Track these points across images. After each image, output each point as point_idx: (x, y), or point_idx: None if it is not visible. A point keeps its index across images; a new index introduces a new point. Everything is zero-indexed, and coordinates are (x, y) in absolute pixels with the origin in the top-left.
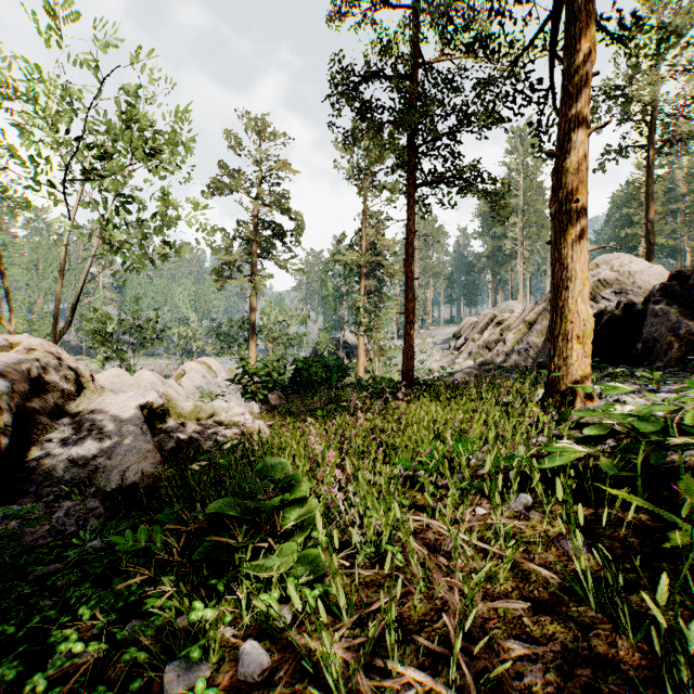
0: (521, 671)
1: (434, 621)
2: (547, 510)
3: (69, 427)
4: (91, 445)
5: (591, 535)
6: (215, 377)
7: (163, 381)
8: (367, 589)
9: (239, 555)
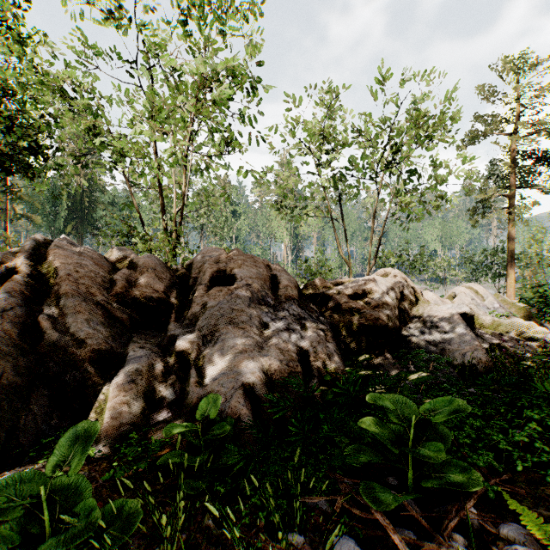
0: None
1: None
2: None
3: (417, 322)
4: (434, 334)
5: None
6: (481, 300)
7: (441, 300)
8: None
9: None
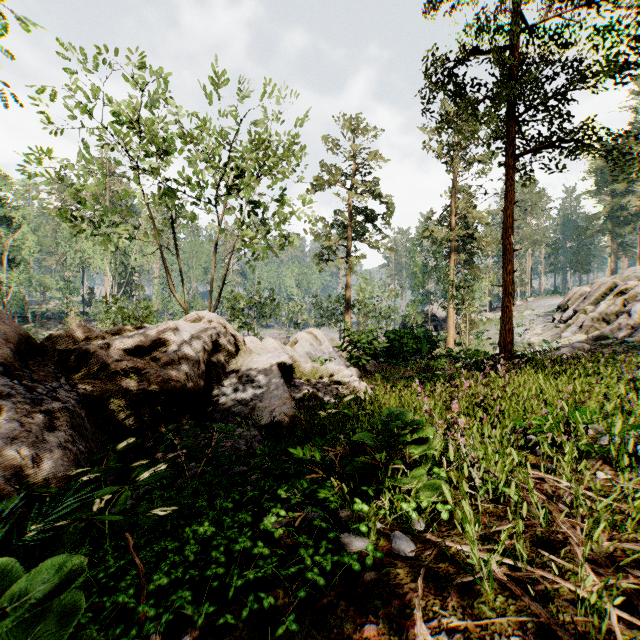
0: None
1: (557, 548)
2: None
3: (233, 377)
4: (248, 391)
5: None
6: (320, 345)
7: (282, 347)
8: (488, 517)
9: (382, 472)
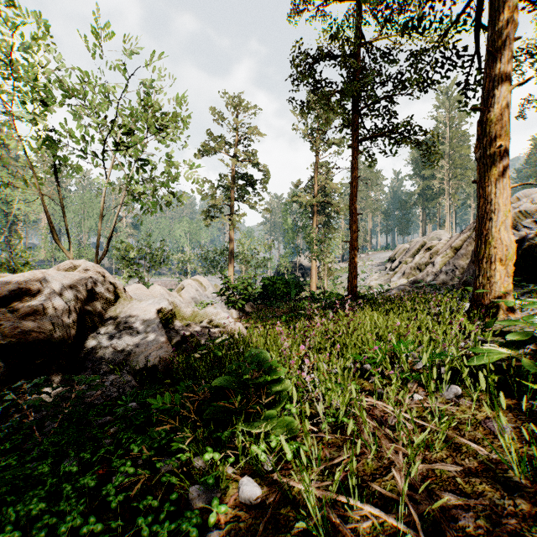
0: (455, 516)
1: (383, 475)
2: (475, 397)
3: (111, 324)
4: (125, 337)
5: (514, 420)
6: (204, 291)
7: (169, 293)
8: (329, 448)
9: (236, 417)
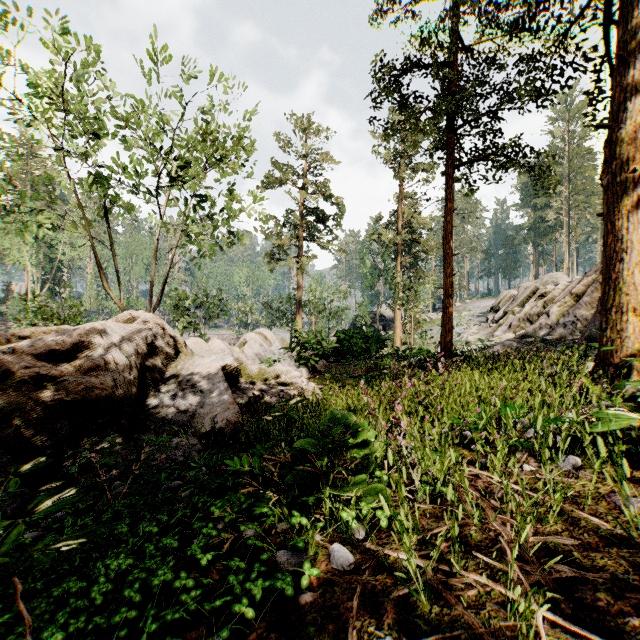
0: (571, 589)
1: (489, 547)
2: (596, 466)
3: (172, 382)
4: (188, 396)
5: None
6: (270, 346)
7: (230, 348)
8: (426, 519)
9: (322, 481)
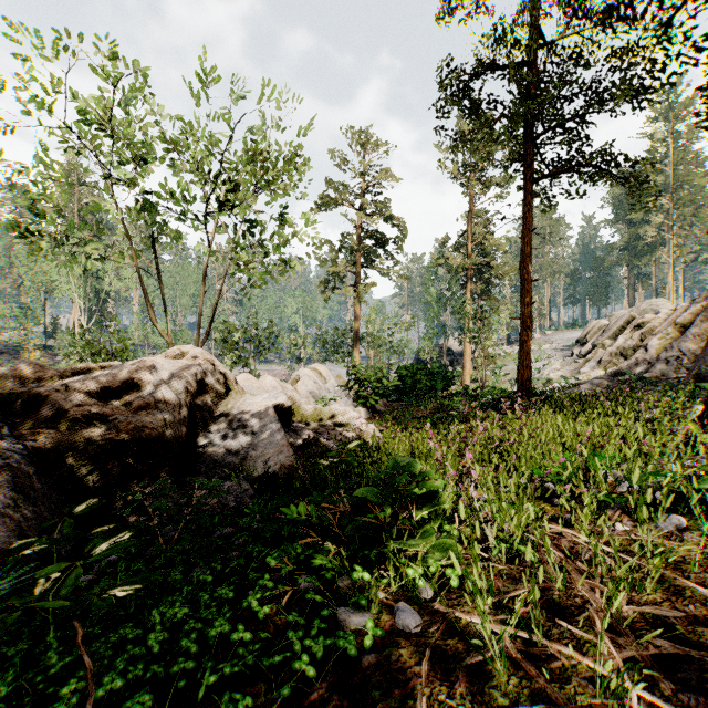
0: (672, 667)
1: (575, 615)
2: (704, 528)
3: (222, 422)
4: (239, 437)
5: None
6: (325, 383)
7: (282, 385)
8: (502, 580)
9: (386, 534)
